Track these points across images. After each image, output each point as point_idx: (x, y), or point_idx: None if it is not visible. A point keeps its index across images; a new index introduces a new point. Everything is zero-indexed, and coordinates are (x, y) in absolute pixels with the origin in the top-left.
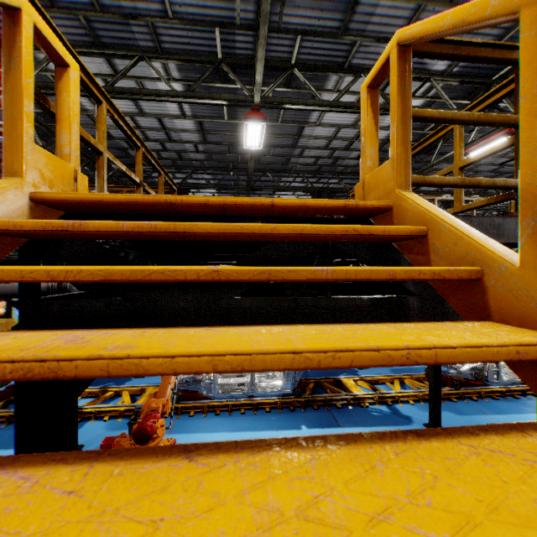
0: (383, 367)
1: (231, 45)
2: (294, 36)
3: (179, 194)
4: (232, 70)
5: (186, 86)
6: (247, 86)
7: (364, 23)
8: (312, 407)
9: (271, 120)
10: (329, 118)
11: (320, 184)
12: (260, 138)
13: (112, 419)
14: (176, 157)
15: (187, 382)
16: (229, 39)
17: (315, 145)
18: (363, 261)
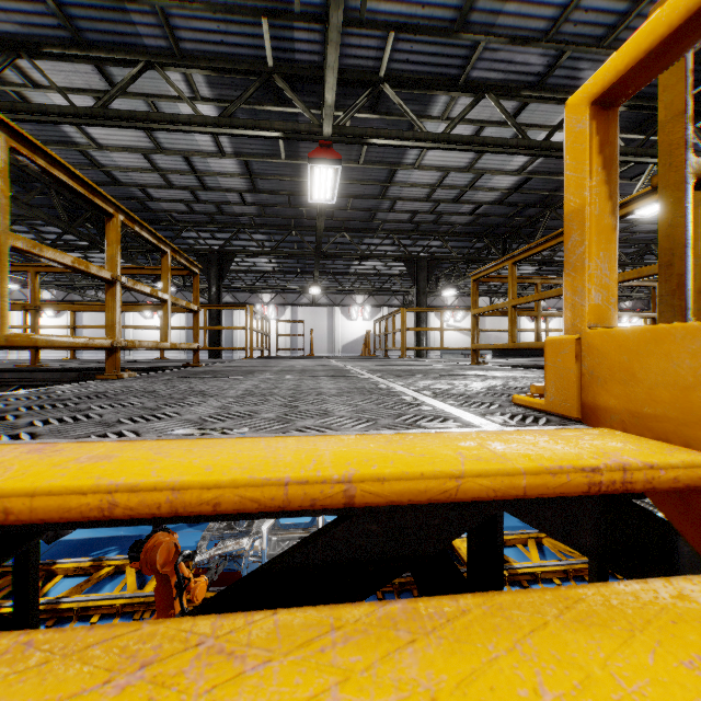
0: (509, 515)
1: (287, 47)
2: (384, 33)
3: (219, 262)
4: (289, 85)
5: (222, 109)
6: (314, 111)
7: (493, 14)
8: (410, 592)
9: (349, 160)
10: (433, 158)
11: (417, 247)
12: (333, 188)
13: (105, 620)
14: (215, 210)
15: (222, 557)
16: (284, 36)
17: (411, 195)
18: (586, 554)
